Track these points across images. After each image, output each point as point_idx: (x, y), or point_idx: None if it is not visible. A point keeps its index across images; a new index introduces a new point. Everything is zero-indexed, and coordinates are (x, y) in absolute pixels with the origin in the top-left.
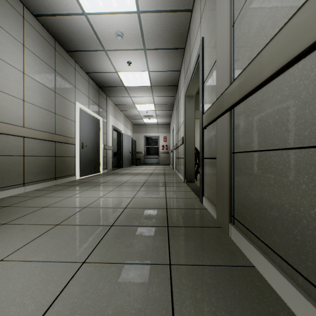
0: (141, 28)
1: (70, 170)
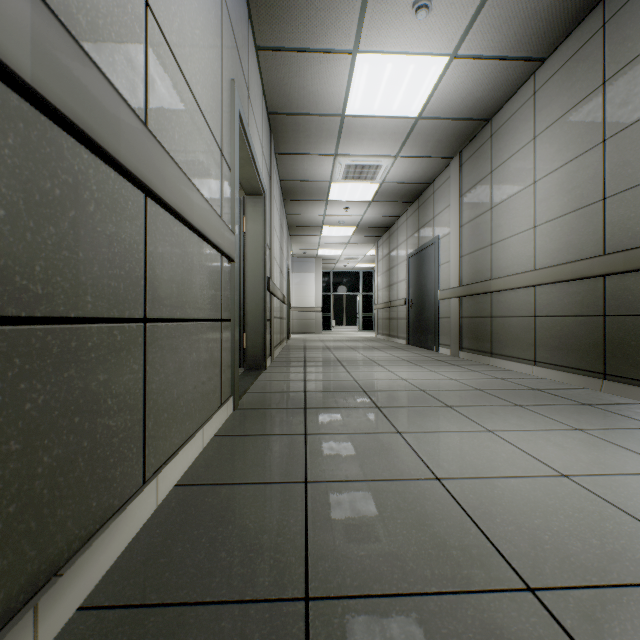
0: (362, 15)
1: None
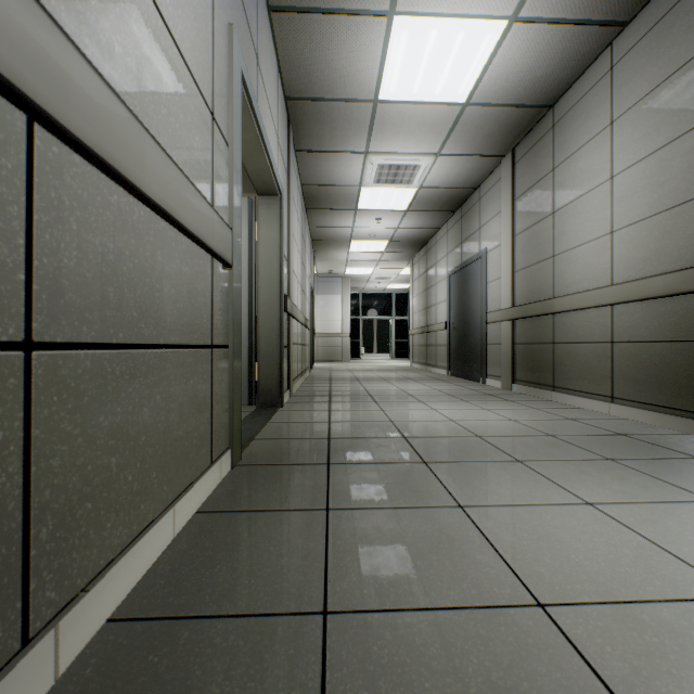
0: None
1: None
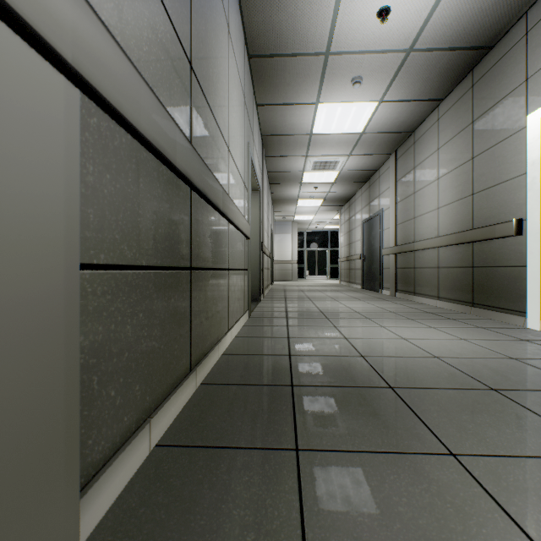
0: (320, 87)
1: (508, 297)
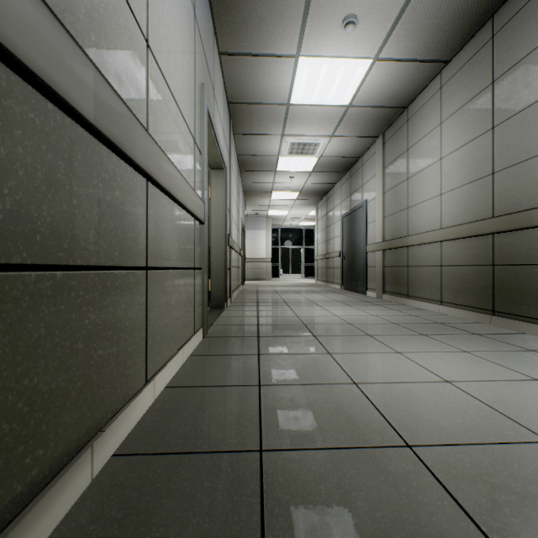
0: (303, 29)
1: None
